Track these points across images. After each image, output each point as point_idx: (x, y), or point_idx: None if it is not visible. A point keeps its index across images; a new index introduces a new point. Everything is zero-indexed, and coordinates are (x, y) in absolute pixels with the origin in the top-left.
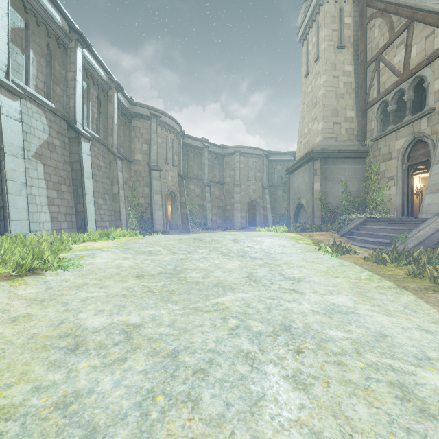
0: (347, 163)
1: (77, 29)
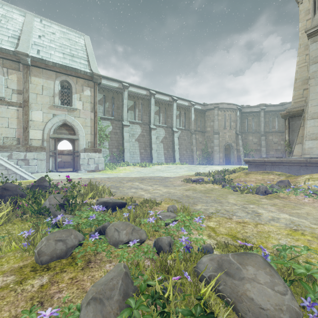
0: None
1: (173, 98)
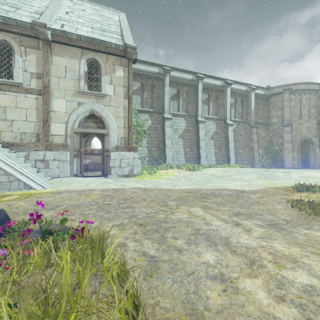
0: None
1: (227, 81)
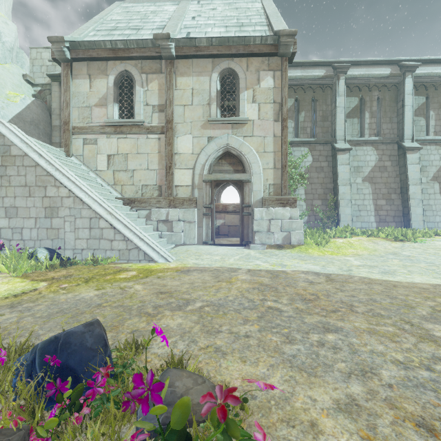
0: None
1: None
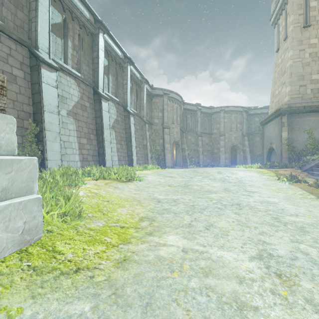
0: (312, 116)
1: (128, 57)
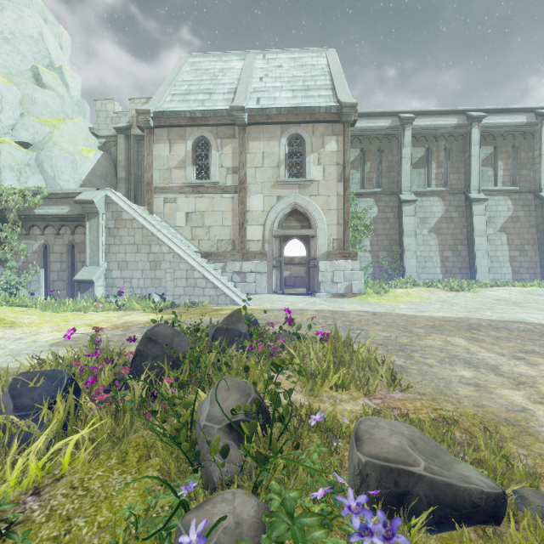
0: None
1: (541, 113)
